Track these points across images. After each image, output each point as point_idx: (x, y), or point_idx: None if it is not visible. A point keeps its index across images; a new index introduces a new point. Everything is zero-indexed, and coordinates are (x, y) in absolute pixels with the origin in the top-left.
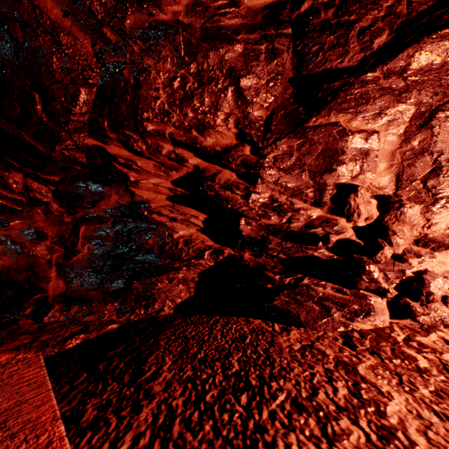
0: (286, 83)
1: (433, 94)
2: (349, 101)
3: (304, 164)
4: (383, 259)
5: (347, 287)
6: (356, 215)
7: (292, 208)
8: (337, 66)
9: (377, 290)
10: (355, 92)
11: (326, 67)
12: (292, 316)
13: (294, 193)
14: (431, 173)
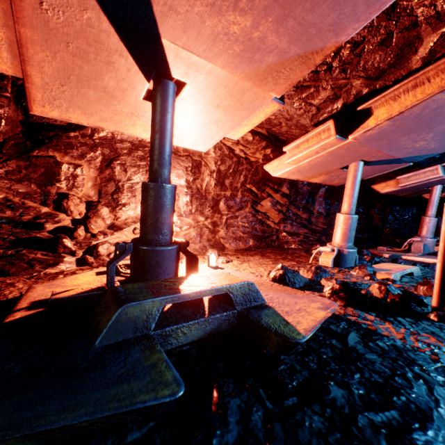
0: (16, 123)
1: (110, 151)
2: (61, 145)
3: (32, 178)
4: (79, 236)
5: (54, 253)
6: (70, 212)
7: (23, 206)
8: (54, 122)
9: (72, 252)
10: (64, 141)
11: (46, 121)
12: (5, 271)
13: (25, 196)
14: (115, 191)
